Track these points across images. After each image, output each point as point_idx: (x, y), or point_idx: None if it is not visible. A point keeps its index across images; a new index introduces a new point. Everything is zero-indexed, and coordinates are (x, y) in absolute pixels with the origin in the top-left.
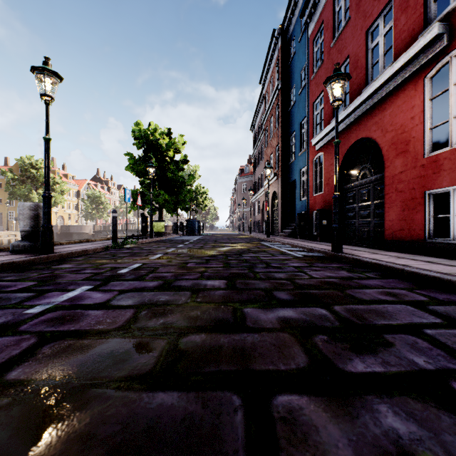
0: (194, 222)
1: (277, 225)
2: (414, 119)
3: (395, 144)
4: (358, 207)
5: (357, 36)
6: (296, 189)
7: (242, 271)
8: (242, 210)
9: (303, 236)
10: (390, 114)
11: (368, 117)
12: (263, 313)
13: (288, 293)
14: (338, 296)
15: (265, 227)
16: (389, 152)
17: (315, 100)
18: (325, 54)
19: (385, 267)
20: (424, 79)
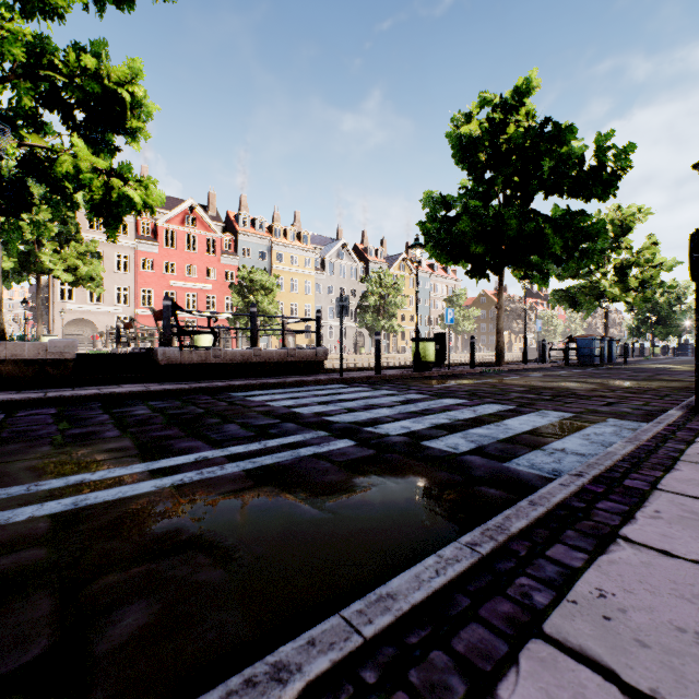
0: (685, 346)
1: None
2: None
3: None
4: None
5: None
6: None
7: None
8: None
9: None
10: None
11: None
12: None
13: None
14: None
15: None
16: None
17: None
18: None
19: None
20: None
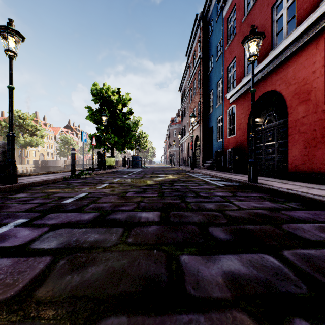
0: (137, 158)
1: (199, 160)
2: (315, 72)
3: (297, 95)
4: (264, 146)
5: (264, 11)
6: (213, 133)
7: (175, 201)
8: (173, 149)
9: (220, 169)
10: (293, 70)
11: (273, 75)
12: (204, 264)
13: (224, 229)
14: (278, 233)
15: (190, 162)
16: (292, 101)
17: (228, 65)
18: (237, 29)
19: (305, 198)
20: (324, 39)
